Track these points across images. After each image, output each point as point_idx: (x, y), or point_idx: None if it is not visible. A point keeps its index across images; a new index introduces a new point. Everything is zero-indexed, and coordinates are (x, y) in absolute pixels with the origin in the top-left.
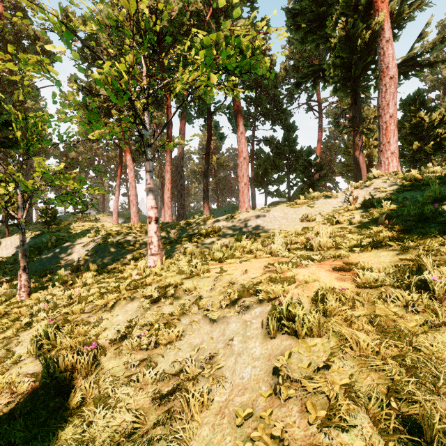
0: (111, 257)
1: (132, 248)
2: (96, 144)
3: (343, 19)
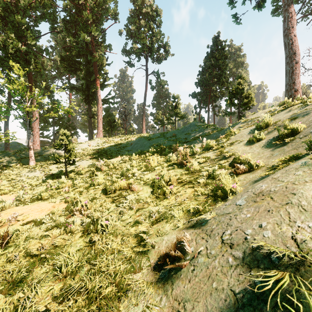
0: None
1: (2, 161)
2: None
3: (86, 80)
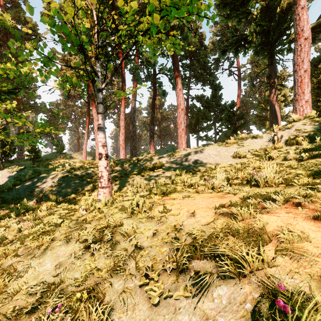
0: (71, 188)
1: (90, 180)
2: (73, 103)
3: None
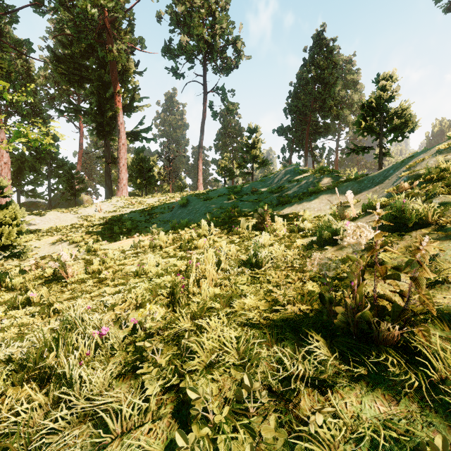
0: None
1: None
2: None
3: (97, 96)
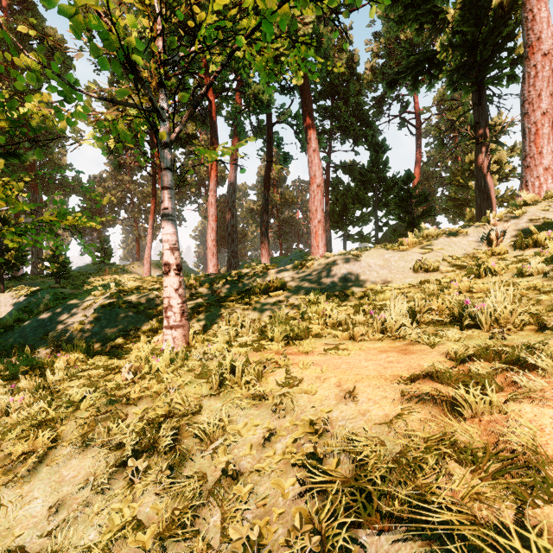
0: (117, 327)
1: (151, 313)
2: (128, 177)
3: None
